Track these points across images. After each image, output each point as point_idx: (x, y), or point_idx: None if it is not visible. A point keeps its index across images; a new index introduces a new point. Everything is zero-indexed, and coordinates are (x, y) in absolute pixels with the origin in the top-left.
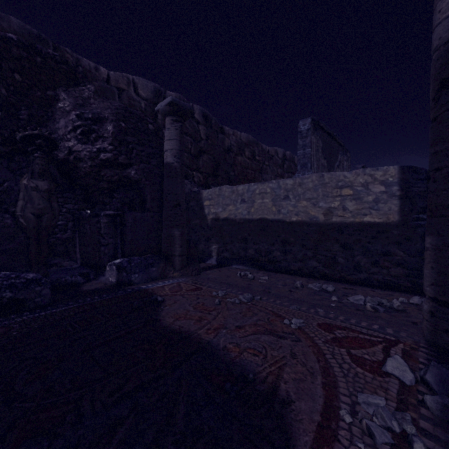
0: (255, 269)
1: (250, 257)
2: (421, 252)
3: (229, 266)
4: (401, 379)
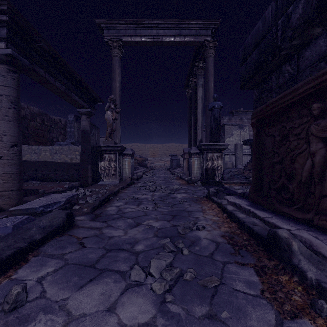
0: (42, 181)
1: (39, 177)
2: (96, 170)
3: (27, 182)
4: (66, 187)
